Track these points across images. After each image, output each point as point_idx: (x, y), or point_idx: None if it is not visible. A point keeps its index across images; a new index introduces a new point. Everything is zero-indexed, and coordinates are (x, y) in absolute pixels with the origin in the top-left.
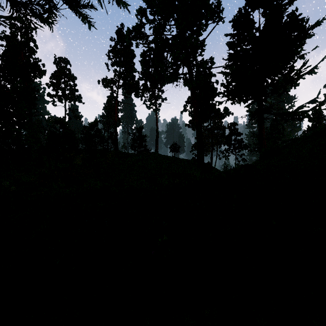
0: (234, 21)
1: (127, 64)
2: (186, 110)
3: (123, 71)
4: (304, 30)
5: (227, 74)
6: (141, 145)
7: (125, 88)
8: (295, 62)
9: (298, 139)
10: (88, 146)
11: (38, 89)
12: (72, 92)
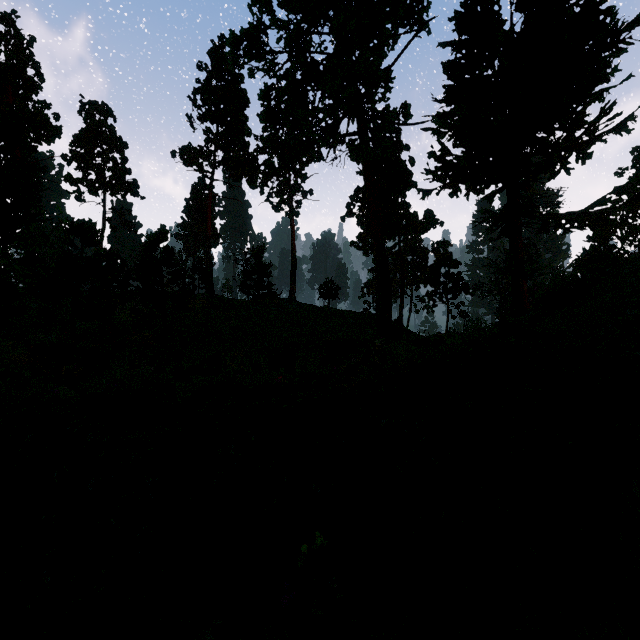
0: (461, 14)
1: (232, 120)
2: (352, 215)
3: (223, 132)
4: (613, 31)
5: (448, 126)
6: (261, 285)
7: (228, 168)
8: (588, 105)
9: (627, 262)
10: (145, 285)
11: (45, 166)
12: (118, 175)
